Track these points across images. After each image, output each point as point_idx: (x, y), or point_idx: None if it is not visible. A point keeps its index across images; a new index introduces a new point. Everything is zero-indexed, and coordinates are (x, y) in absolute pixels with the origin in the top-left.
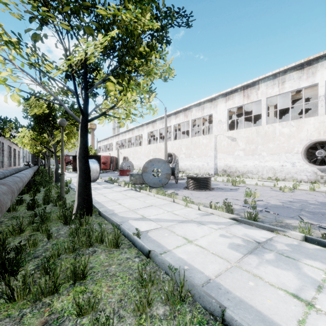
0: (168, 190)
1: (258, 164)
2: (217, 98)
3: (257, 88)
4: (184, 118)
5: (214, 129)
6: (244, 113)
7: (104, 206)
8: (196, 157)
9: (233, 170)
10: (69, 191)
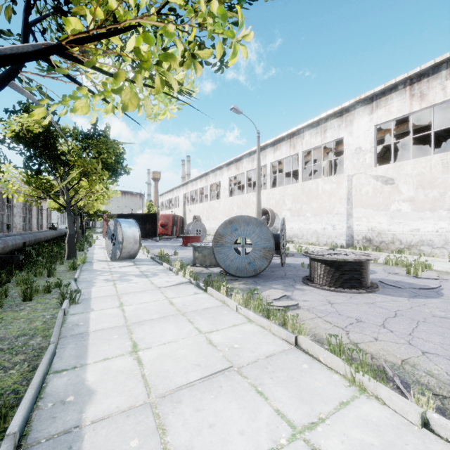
0: (270, 289)
1: (447, 228)
2: (353, 108)
3: (446, 76)
4: (288, 151)
5: (347, 165)
6: (411, 129)
7: (83, 357)
8: (312, 215)
9: (387, 239)
10: (60, 285)
